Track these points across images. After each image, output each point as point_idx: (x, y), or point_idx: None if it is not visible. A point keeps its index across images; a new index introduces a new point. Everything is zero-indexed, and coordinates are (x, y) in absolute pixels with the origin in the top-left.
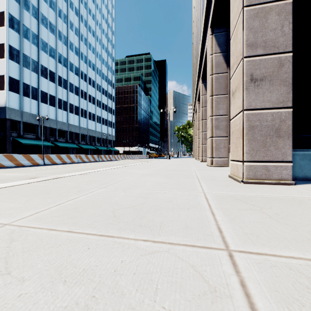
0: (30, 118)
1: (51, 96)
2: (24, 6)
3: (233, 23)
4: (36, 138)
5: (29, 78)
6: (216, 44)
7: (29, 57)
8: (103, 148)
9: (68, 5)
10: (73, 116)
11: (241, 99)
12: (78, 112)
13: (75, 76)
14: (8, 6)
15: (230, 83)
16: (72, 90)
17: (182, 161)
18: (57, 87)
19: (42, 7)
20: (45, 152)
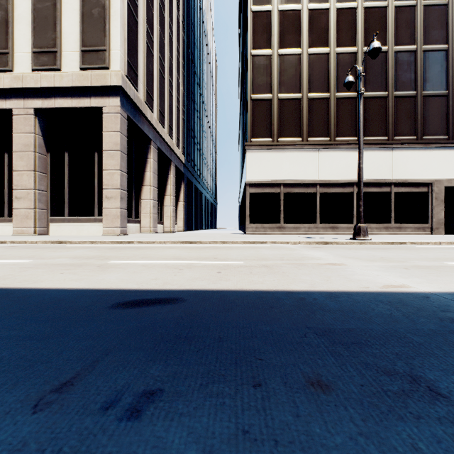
0: None
1: None
2: None
3: (107, 165)
4: None
5: None
6: (39, 127)
7: None
8: None
9: None
10: None
11: (118, 204)
12: None
13: None
14: None
15: (103, 191)
16: None
17: None
18: None
19: None
20: None
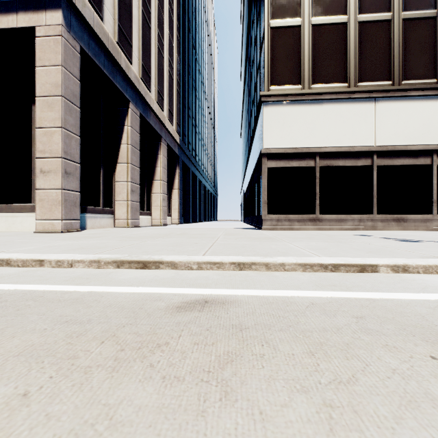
0: None
1: None
2: None
3: (43, 120)
4: None
5: None
6: None
7: None
8: None
9: None
10: None
11: (60, 181)
12: None
13: None
14: None
15: (37, 161)
16: None
17: None
18: None
19: None
20: None
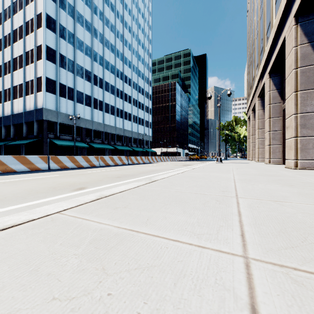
0: (66, 119)
1: (87, 96)
2: (60, 5)
3: None
4: (72, 139)
5: (66, 78)
6: None
7: (65, 57)
8: (139, 150)
9: (103, 1)
10: (109, 116)
11: None
12: (114, 112)
13: (111, 74)
14: (45, 6)
15: None
16: (108, 89)
17: (251, 166)
18: (92, 87)
19: (77, 4)
20: (81, 153)
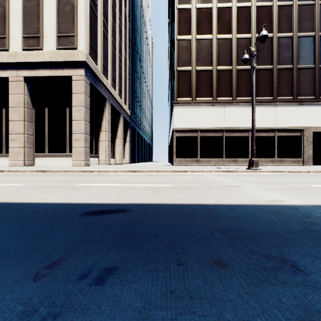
0: None
1: None
2: None
3: (75, 117)
4: None
5: None
6: (27, 90)
7: None
8: None
9: None
10: None
11: (83, 144)
12: None
13: None
14: None
15: (73, 135)
16: None
17: None
18: None
19: None
20: None
